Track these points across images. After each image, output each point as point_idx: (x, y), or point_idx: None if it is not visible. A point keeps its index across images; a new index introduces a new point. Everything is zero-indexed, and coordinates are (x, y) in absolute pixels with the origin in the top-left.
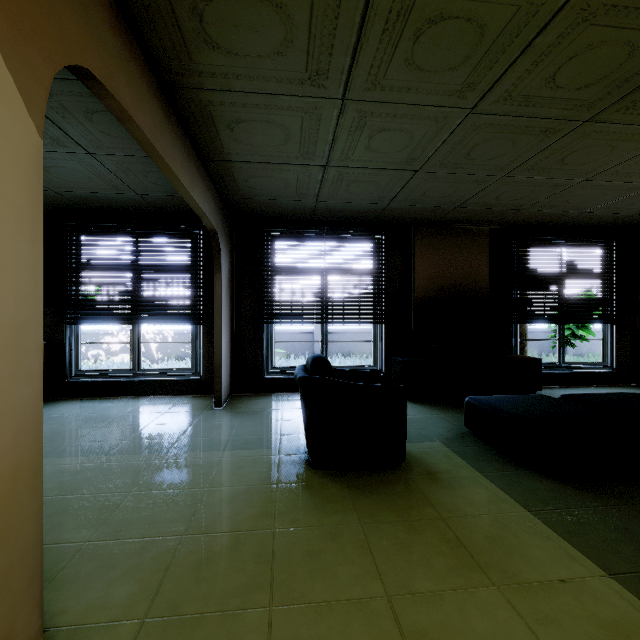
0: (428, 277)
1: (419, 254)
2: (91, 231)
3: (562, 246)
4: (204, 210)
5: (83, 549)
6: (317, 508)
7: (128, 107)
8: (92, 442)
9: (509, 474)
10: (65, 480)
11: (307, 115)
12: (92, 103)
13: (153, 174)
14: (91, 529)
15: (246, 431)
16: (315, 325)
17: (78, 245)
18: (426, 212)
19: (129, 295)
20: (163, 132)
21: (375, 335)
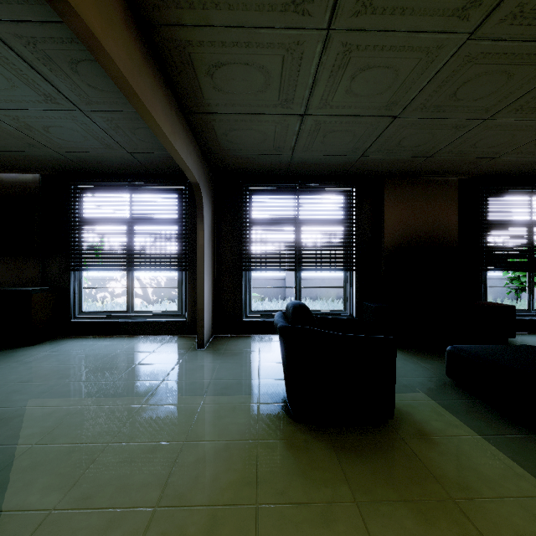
0: (397, 226)
1: (388, 205)
2: (91, 189)
3: (532, 195)
4: (186, 162)
5: (46, 521)
6: (303, 476)
7: (97, 31)
8: (83, 382)
9: (514, 438)
10: (49, 425)
11: (288, 53)
12: (74, 51)
13: (140, 131)
14: (60, 491)
15: (226, 374)
16: (286, 272)
17: (80, 201)
18: (397, 163)
19: (124, 245)
20: (141, 73)
21: (346, 282)
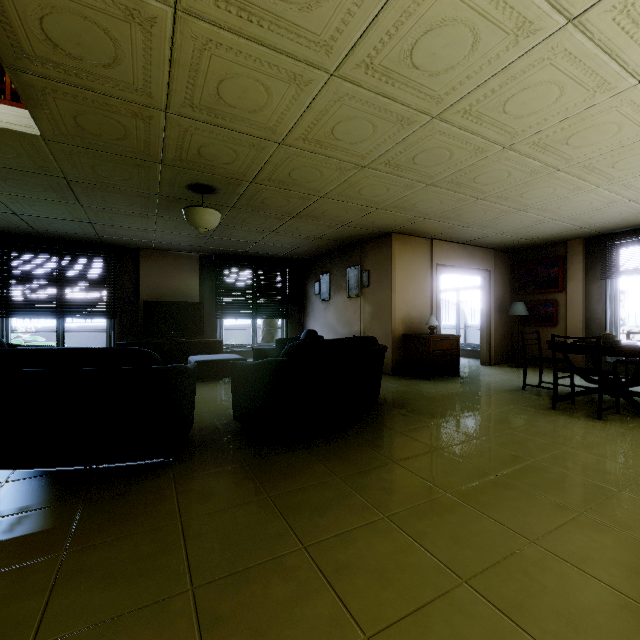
0: (151, 286)
1: (144, 269)
2: None
3: (254, 269)
4: None
5: None
6: None
7: None
8: None
9: None
10: None
11: None
12: None
13: None
14: None
15: None
16: None
17: None
18: (137, 242)
19: None
20: None
21: (108, 327)
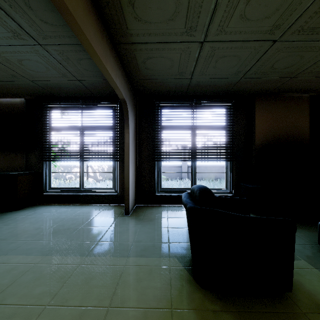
0: (264, 130)
1: (258, 114)
2: (56, 107)
3: None
4: (116, 82)
5: None
6: None
7: None
8: (42, 241)
9: None
10: (5, 282)
11: None
12: None
13: (84, 61)
14: None
15: (144, 237)
16: (182, 162)
17: (49, 115)
18: (267, 84)
19: (77, 144)
20: None
21: (227, 169)
